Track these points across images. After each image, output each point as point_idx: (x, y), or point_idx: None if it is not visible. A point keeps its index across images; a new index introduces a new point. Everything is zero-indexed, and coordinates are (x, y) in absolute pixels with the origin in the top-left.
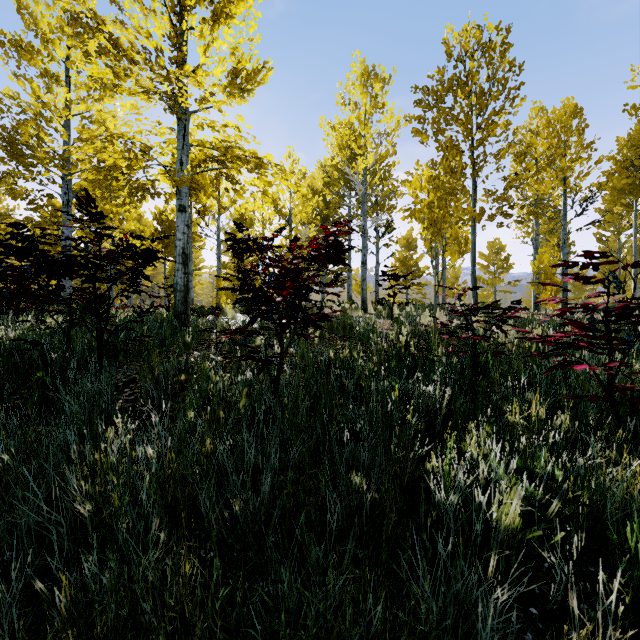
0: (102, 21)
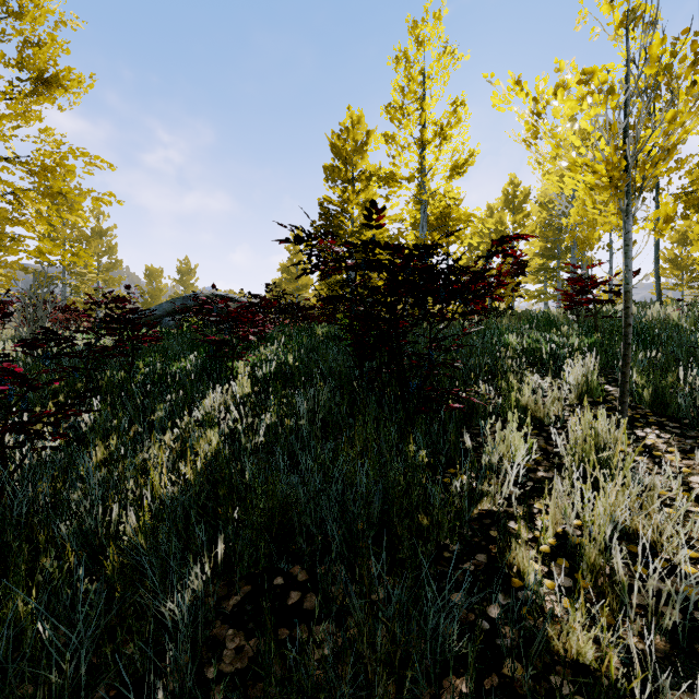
0: (388, 174)
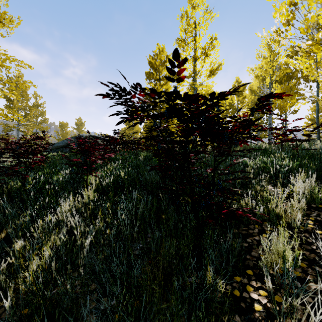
0: None
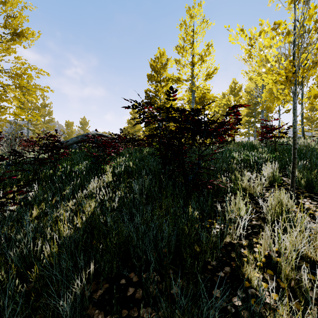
0: (177, 78)
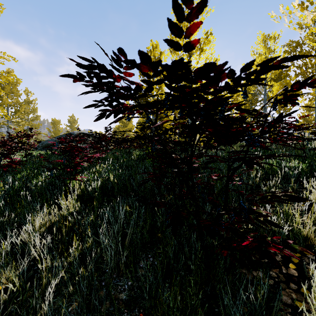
0: None
